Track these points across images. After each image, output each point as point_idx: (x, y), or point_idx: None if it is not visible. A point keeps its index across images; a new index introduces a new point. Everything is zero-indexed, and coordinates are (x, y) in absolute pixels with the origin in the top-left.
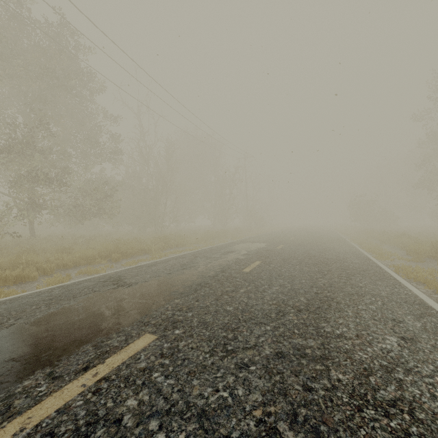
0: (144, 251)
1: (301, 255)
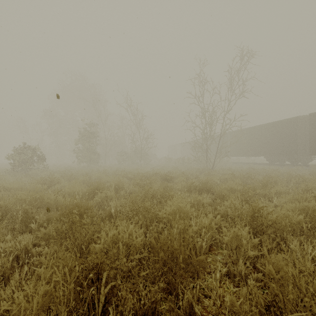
0: None
1: None
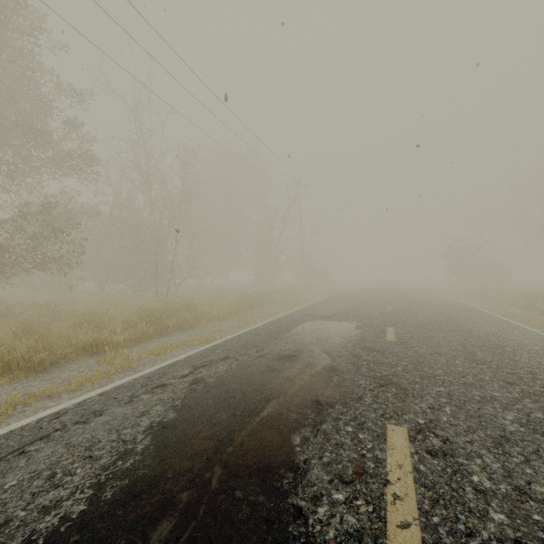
0: (92, 348)
1: (481, 375)
